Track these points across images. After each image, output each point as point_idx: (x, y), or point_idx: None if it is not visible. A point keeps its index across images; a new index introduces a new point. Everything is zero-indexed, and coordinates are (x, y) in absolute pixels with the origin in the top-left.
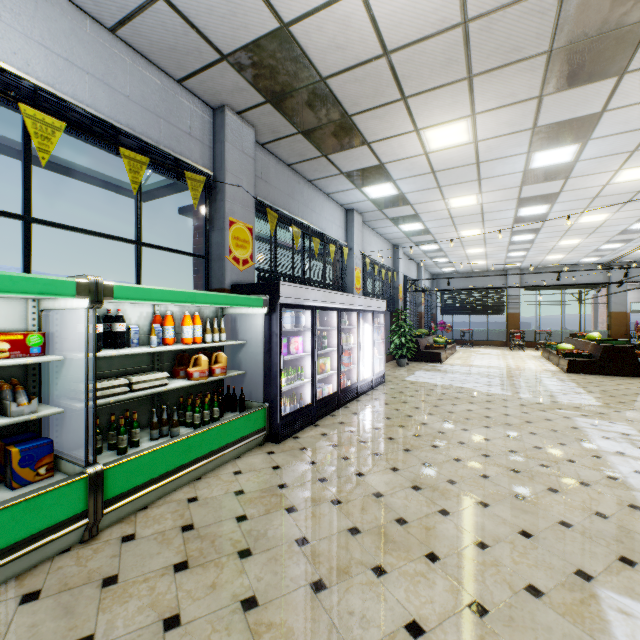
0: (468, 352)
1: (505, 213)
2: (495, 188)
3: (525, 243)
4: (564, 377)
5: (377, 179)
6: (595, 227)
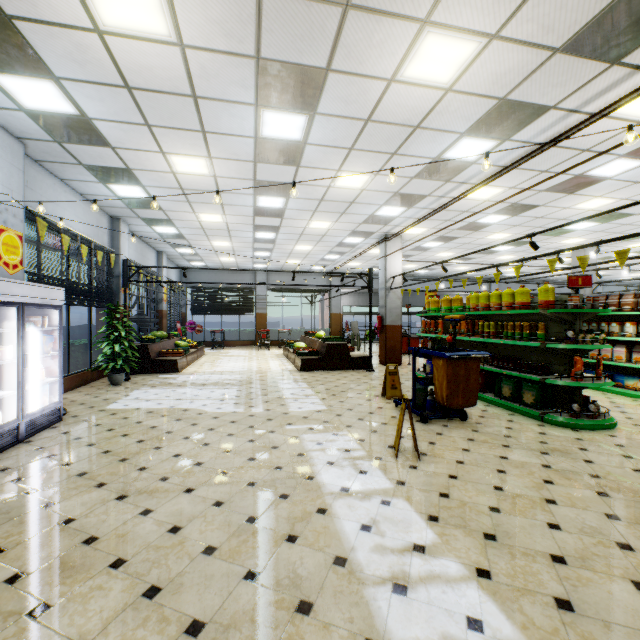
0: (217, 355)
1: (244, 198)
2: (227, 155)
3: (268, 242)
4: (298, 377)
5: (16, 59)
6: (322, 235)
